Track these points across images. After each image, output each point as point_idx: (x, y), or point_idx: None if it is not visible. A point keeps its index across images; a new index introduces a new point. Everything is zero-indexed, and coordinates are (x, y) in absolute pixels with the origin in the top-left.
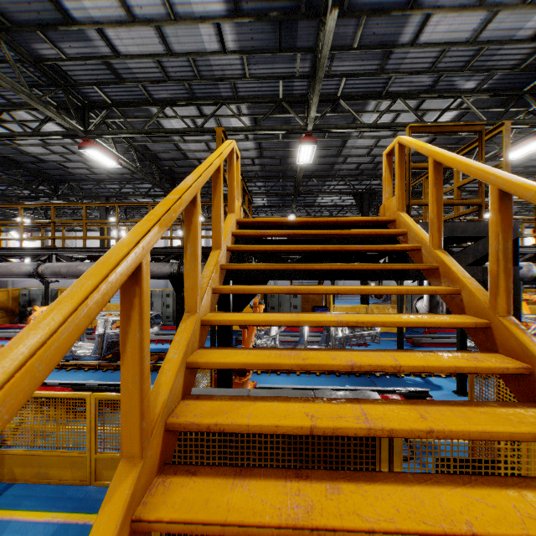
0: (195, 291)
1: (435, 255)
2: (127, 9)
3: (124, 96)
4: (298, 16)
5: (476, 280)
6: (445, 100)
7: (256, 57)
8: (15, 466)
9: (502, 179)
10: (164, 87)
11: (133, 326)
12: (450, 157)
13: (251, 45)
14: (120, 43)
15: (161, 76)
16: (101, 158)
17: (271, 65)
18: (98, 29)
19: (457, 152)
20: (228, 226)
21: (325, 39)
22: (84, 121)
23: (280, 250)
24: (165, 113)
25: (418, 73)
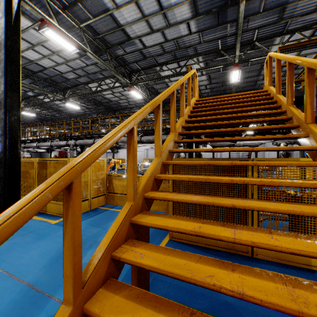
0: (183, 110)
1: (276, 96)
2: (151, 28)
3: (146, 65)
4: (227, 7)
5: (316, 115)
6: None
7: (206, 32)
8: (117, 200)
9: (288, 58)
10: (163, 57)
11: (173, 104)
12: (279, 55)
13: (203, 27)
14: (146, 42)
15: (162, 52)
16: (136, 94)
17: (214, 34)
18: (139, 39)
19: (316, 55)
20: (192, 100)
21: (240, 15)
22: (130, 79)
23: (212, 105)
24: (162, 69)
25: (307, 14)
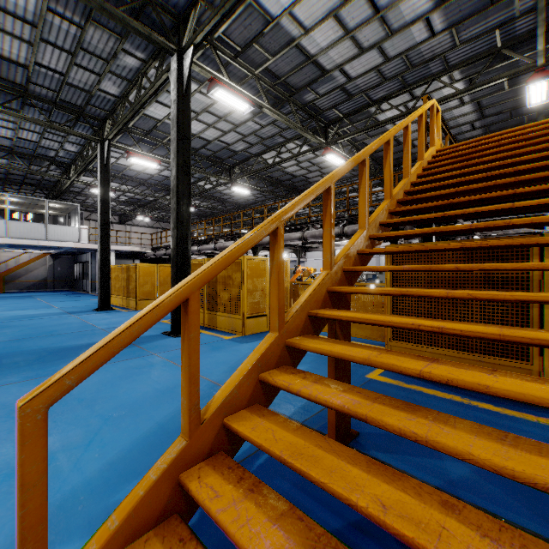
0: (408, 168)
1: None
2: (359, 46)
3: (351, 108)
4: None
5: None
6: None
7: (466, 24)
8: None
9: None
10: (381, 88)
11: (388, 159)
12: None
13: (459, 17)
14: (352, 71)
15: (379, 81)
16: (334, 160)
17: (484, 23)
18: (340, 69)
19: None
20: (429, 152)
21: None
22: (325, 136)
23: (465, 154)
24: (381, 109)
25: None
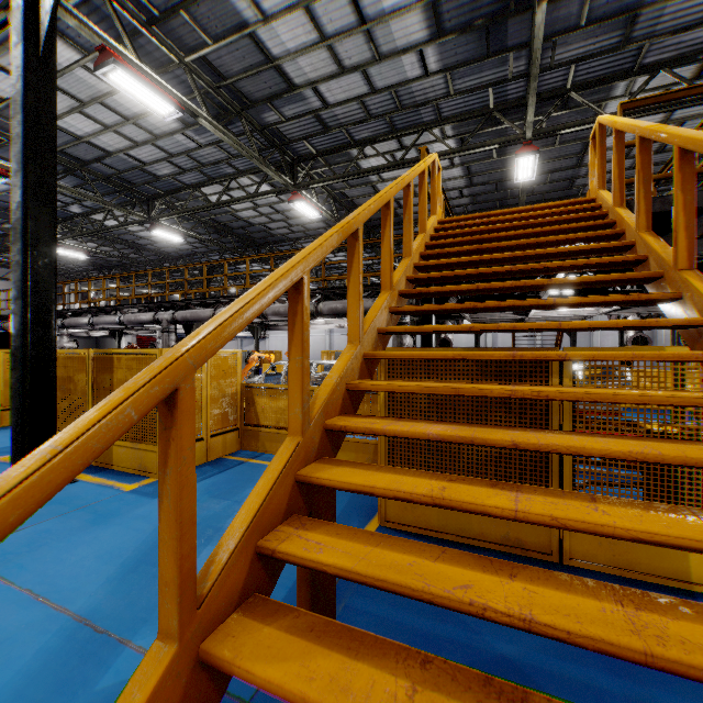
0: (410, 244)
1: (615, 212)
2: (339, 63)
3: (328, 144)
4: (506, 16)
5: None
6: None
7: (461, 71)
8: (265, 441)
9: (640, 128)
10: (365, 126)
11: (387, 229)
12: (621, 122)
13: (455, 60)
14: (329, 94)
15: (363, 116)
16: (306, 210)
17: (479, 75)
18: (313, 87)
19: None
20: (430, 222)
21: (535, 34)
22: (293, 176)
23: (474, 233)
24: (364, 153)
25: (685, 30)
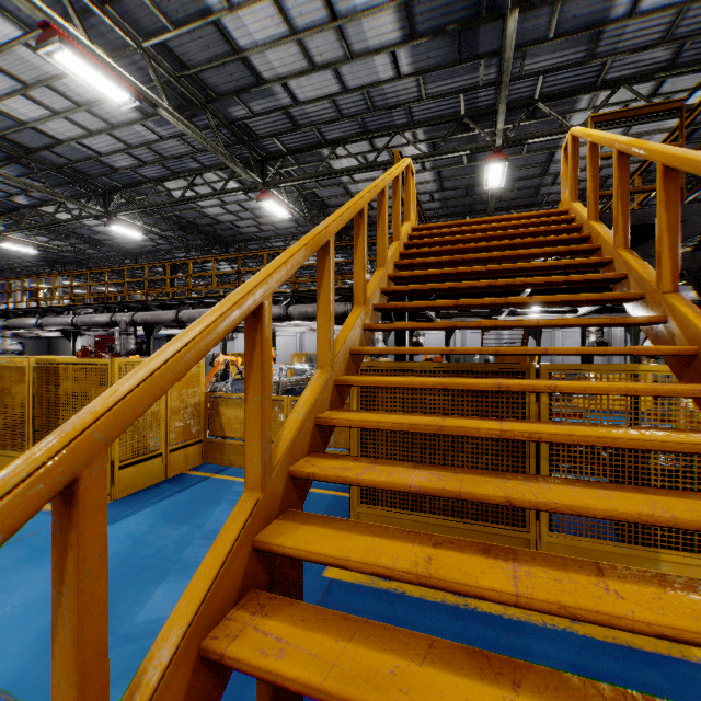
0: (384, 253)
1: (590, 226)
2: (309, 59)
3: (298, 143)
4: (478, 22)
5: None
6: (698, 75)
7: (433, 75)
8: (231, 454)
9: (618, 142)
10: (337, 126)
11: (360, 239)
12: (597, 135)
13: (427, 64)
14: (300, 91)
15: (334, 116)
16: (275, 209)
17: (450, 80)
18: (283, 83)
19: (667, 137)
20: (404, 229)
21: (507, 42)
22: (262, 174)
23: (449, 242)
24: (336, 154)
25: (645, 48)
